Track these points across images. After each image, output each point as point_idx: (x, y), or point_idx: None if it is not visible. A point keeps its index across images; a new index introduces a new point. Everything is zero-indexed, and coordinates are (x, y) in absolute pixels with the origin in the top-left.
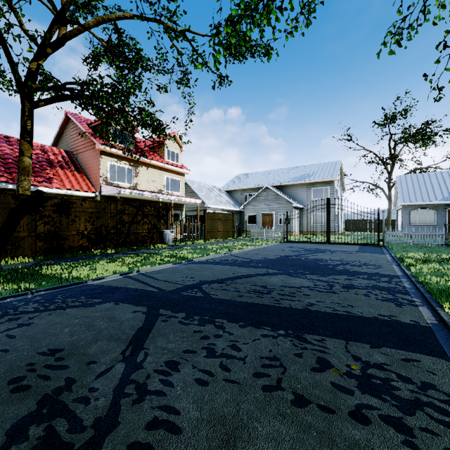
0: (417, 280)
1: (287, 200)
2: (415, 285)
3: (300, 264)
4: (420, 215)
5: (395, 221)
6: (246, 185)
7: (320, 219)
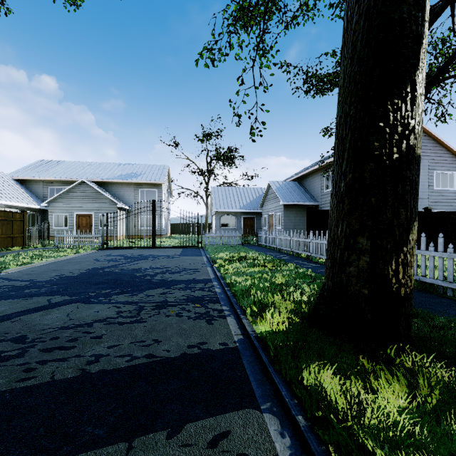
0: (225, 283)
1: (111, 199)
2: (224, 288)
3: (111, 280)
4: (227, 220)
5: (211, 224)
6: (53, 175)
7: (148, 222)
